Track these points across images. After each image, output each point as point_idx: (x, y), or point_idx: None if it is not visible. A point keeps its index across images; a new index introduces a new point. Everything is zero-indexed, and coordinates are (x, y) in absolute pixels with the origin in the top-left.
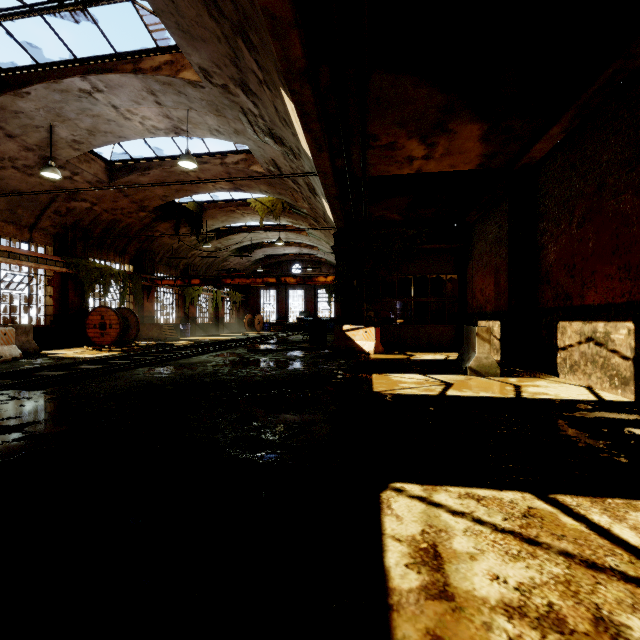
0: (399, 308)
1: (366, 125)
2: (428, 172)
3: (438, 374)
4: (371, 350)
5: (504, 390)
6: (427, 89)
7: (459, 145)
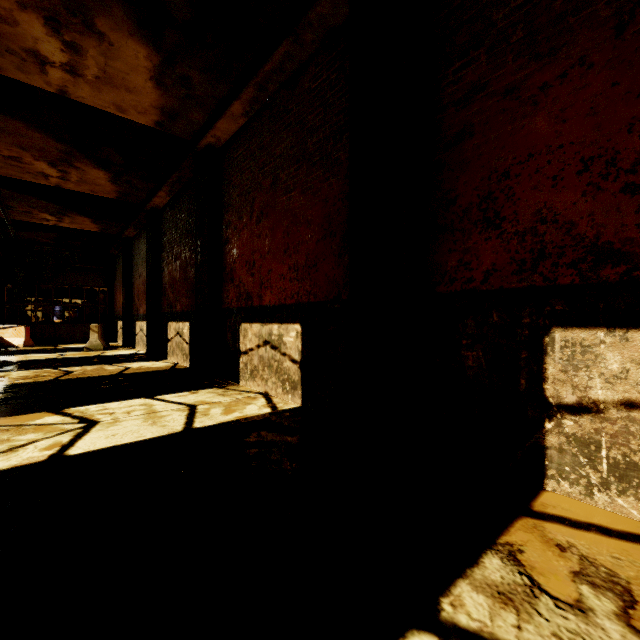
0: (60, 311)
1: (3, 204)
2: (65, 227)
3: (65, 352)
4: (21, 344)
5: (94, 354)
6: (45, 202)
7: (80, 222)
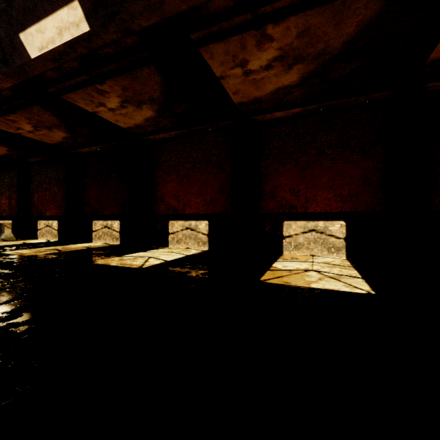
0: None
1: None
2: None
3: None
4: None
5: (19, 243)
6: None
7: None
